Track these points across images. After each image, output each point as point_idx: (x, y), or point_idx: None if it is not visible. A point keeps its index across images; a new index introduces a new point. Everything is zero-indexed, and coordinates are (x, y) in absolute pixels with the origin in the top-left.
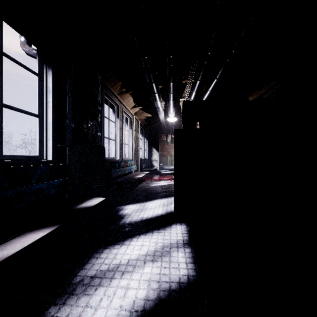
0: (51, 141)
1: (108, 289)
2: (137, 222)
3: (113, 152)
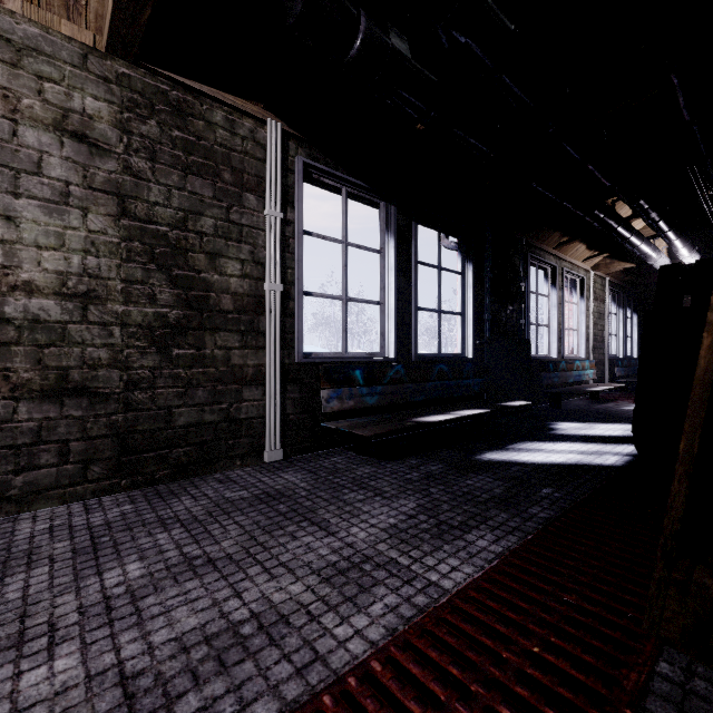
0: (472, 338)
1: (533, 454)
2: (572, 435)
3: (544, 345)
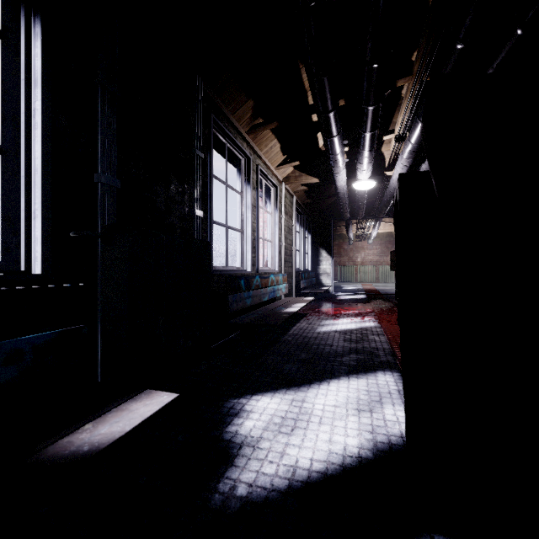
0: (40, 220)
1: None
2: (274, 499)
3: (237, 256)
